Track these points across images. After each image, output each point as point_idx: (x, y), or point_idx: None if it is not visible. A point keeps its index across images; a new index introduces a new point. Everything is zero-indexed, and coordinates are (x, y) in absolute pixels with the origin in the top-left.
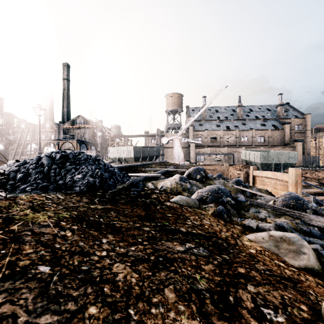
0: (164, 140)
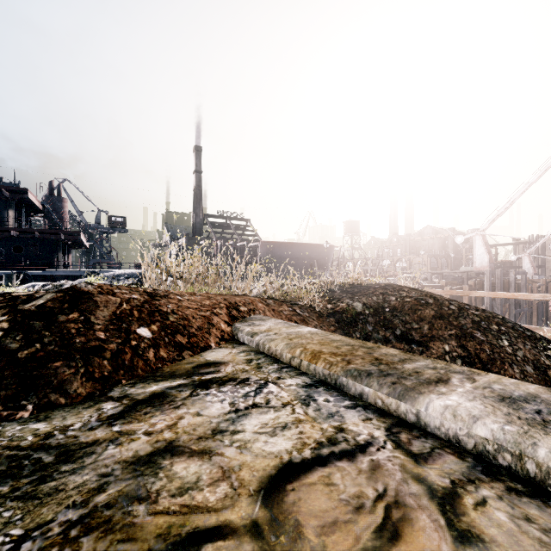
0: (512, 258)
